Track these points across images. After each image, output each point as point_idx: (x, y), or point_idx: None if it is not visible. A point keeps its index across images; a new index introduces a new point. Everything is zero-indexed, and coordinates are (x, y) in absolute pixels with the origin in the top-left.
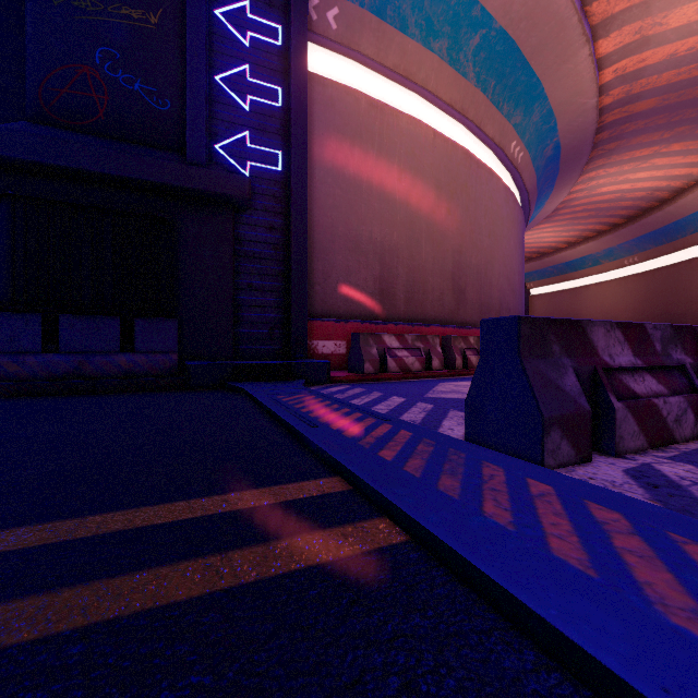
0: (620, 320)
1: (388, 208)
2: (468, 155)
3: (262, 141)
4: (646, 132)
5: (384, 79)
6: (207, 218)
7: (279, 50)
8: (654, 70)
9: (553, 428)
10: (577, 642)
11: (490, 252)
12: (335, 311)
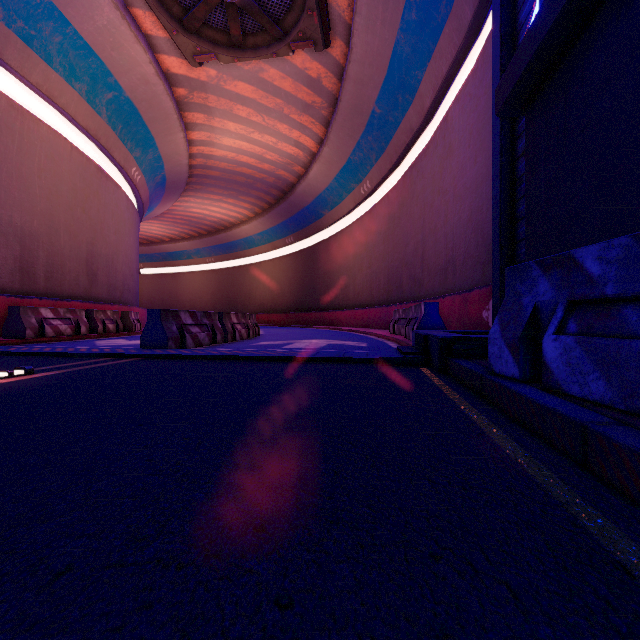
0: (204, 299)
1: (29, 199)
2: (100, 170)
3: None
4: (216, 187)
5: (23, 85)
6: None
7: None
8: (218, 159)
9: (170, 340)
10: (176, 354)
11: (116, 246)
12: None
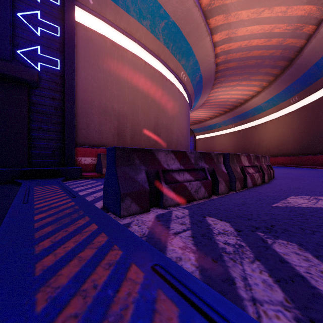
0: (228, 149)
1: (122, 95)
2: (161, 75)
3: (48, 52)
4: (233, 75)
5: (120, 33)
6: (10, 90)
7: (58, 7)
8: (234, 51)
9: (126, 198)
10: None
11: (172, 119)
12: (93, 143)
